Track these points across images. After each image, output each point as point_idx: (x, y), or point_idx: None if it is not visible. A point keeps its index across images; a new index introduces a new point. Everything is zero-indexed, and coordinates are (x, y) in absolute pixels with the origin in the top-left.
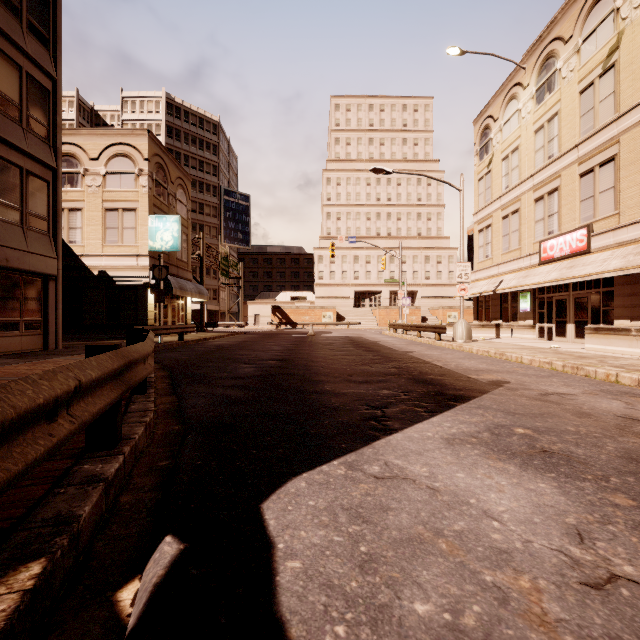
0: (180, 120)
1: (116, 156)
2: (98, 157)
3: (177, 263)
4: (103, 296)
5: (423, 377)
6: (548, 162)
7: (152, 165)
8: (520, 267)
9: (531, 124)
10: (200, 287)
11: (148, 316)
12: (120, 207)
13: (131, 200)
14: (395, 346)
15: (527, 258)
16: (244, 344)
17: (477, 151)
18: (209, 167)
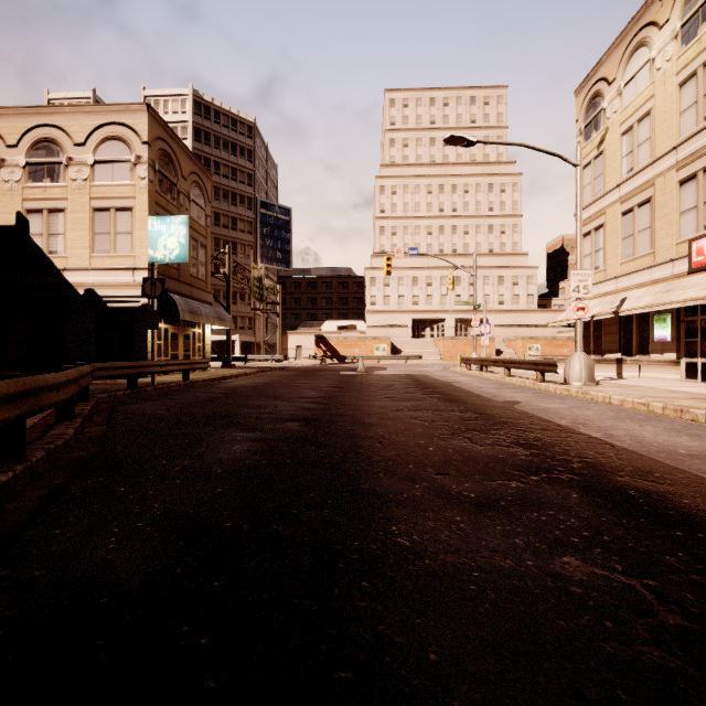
0: (210, 121)
1: (107, 140)
2: (85, 142)
3: (191, 281)
4: (91, 322)
5: (611, 483)
6: (705, 123)
7: (154, 151)
8: (654, 279)
9: (673, 75)
10: (221, 311)
11: (148, 348)
12: (112, 206)
13: (126, 197)
14: (483, 391)
15: (667, 265)
16: (268, 386)
17: (581, 129)
18: (243, 176)
